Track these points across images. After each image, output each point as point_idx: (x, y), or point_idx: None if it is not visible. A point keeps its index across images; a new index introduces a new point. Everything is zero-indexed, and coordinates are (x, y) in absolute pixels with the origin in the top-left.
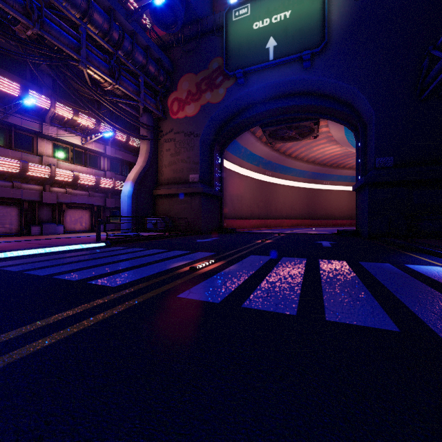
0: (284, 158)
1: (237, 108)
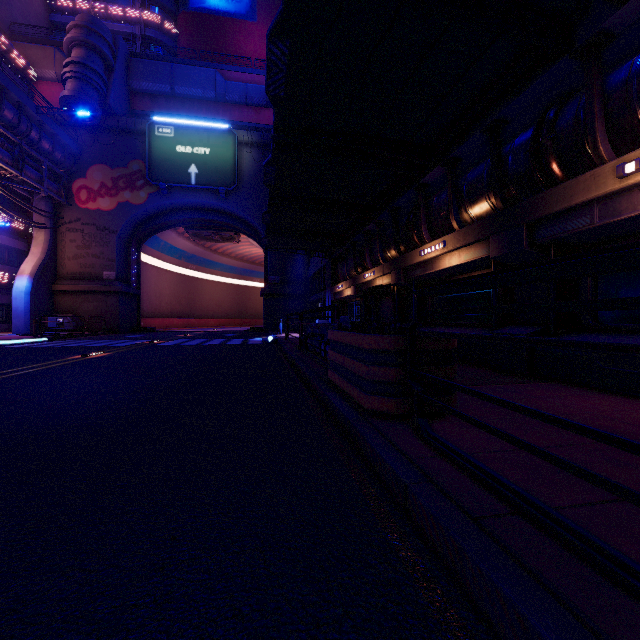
0: (210, 253)
1: (159, 211)
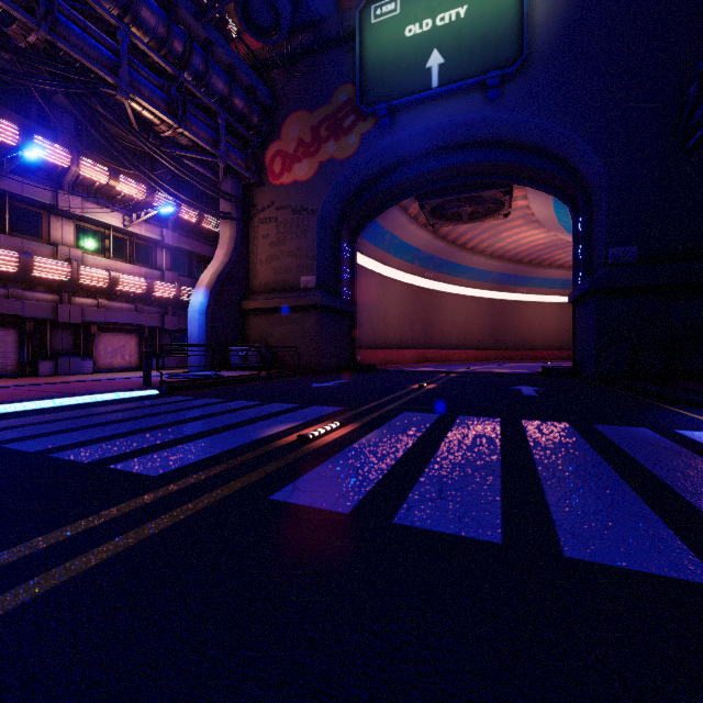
0: (455, 250)
1: (378, 168)
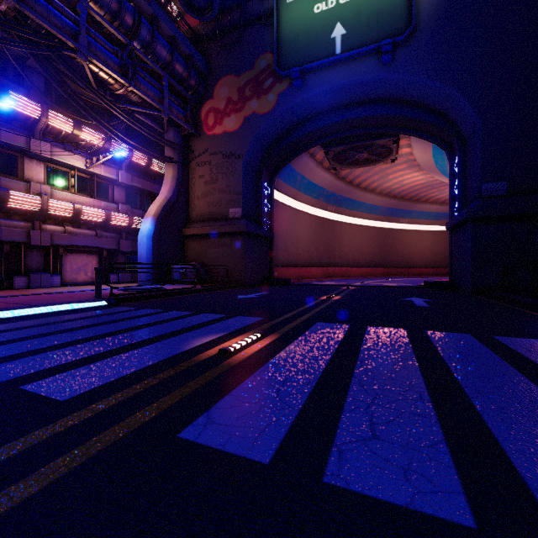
0: (352, 189)
1: (292, 121)
